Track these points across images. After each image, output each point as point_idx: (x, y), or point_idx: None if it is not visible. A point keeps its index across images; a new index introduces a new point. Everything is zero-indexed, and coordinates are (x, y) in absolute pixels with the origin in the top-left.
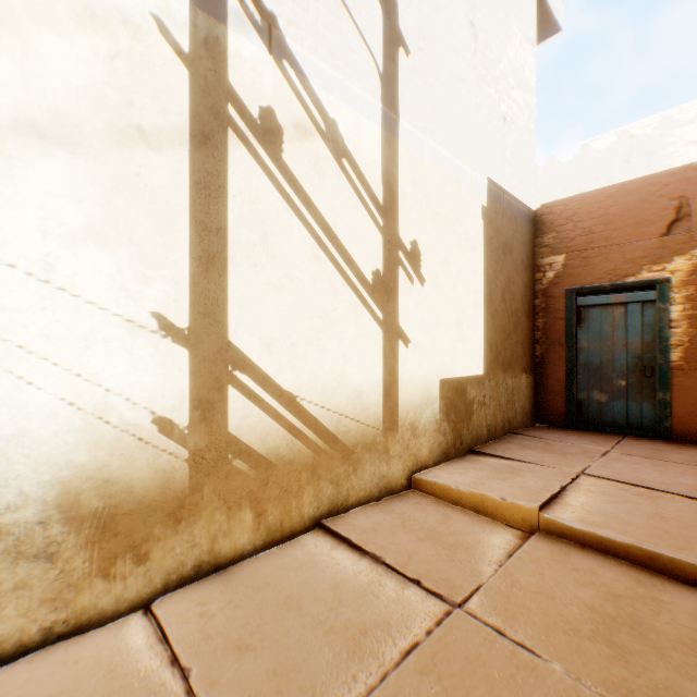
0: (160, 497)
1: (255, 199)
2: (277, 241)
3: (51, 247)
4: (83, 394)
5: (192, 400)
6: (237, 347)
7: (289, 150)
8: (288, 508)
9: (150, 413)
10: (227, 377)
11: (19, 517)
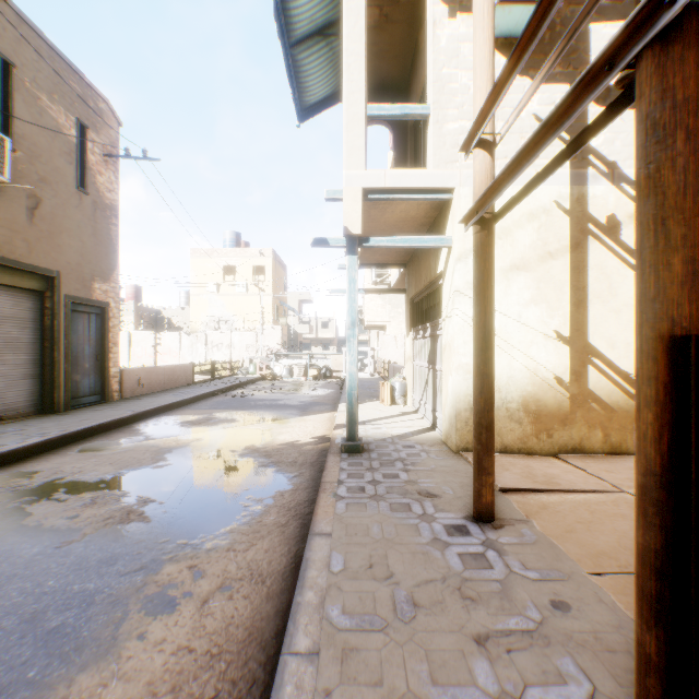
0: (556, 412)
1: (602, 267)
2: (616, 286)
3: (519, 309)
4: (529, 364)
5: (570, 370)
6: (592, 346)
7: (624, 232)
8: (623, 437)
9: (552, 374)
10: (587, 360)
11: (511, 406)
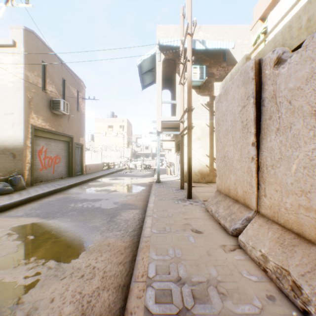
0: (206, 173)
1: None
2: None
3: (197, 149)
4: (200, 162)
5: (209, 163)
6: (215, 157)
7: None
8: None
9: (205, 164)
10: (213, 161)
11: (195, 171)
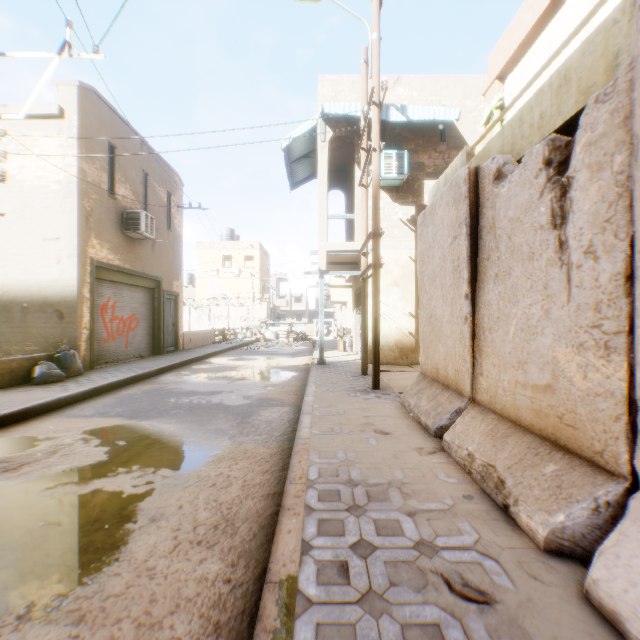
0: (410, 347)
1: None
2: None
3: (394, 303)
4: (398, 326)
5: (415, 329)
6: None
7: None
8: None
9: (408, 331)
10: None
11: (390, 344)
